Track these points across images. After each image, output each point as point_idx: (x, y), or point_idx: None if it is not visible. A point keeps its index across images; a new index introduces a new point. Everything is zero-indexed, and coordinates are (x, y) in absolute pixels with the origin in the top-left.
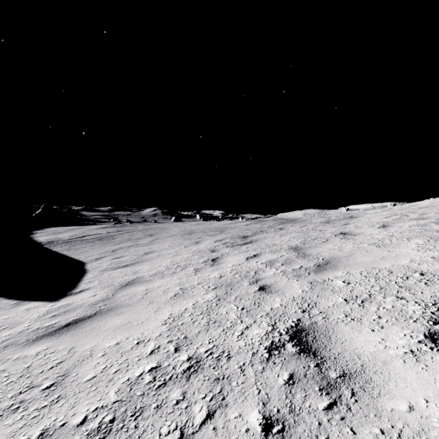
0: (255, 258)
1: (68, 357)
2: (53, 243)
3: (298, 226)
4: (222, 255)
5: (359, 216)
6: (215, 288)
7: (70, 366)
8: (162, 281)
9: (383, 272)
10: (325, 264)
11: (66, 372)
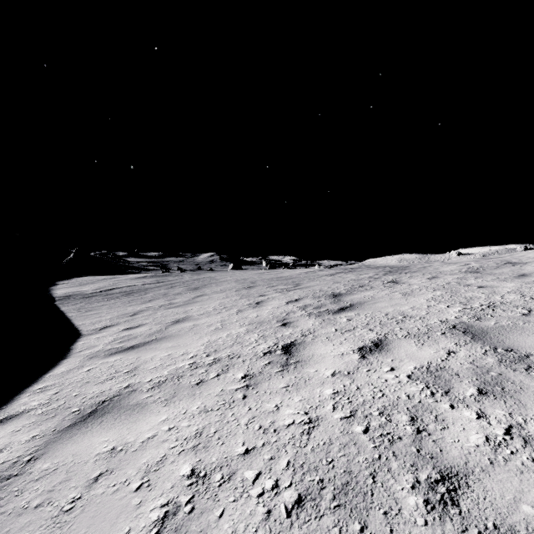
0: (382, 355)
1: None
2: (69, 299)
3: (423, 277)
4: (303, 336)
5: (526, 261)
6: (299, 505)
7: None
8: (164, 416)
9: None
10: None
11: None
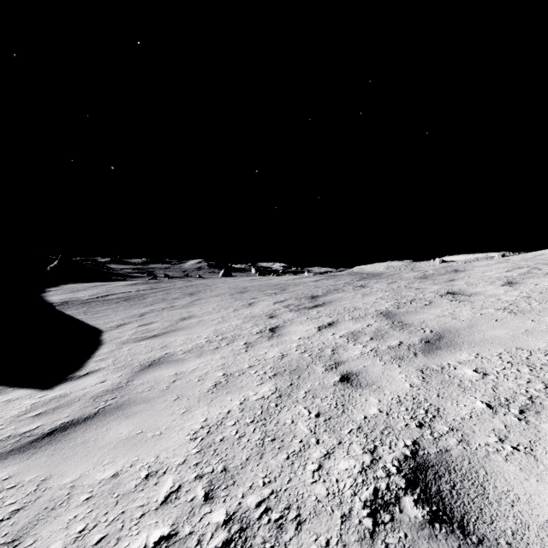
0: (331, 329)
1: (32, 500)
2: (68, 304)
3: (385, 282)
4: (284, 323)
5: (466, 269)
6: (275, 375)
7: (30, 521)
8: (200, 361)
9: (539, 356)
10: (437, 339)
11: (18, 535)
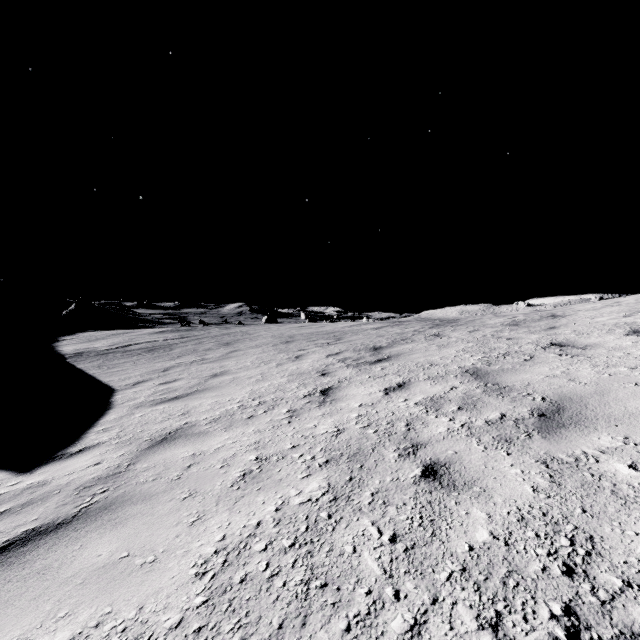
0: (401, 392)
1: None
2: (82, 356)
3: (465, 330)
4: (340, 383)
5: (567, 314)
6: (327, 462)
7: None
8: (227, 436)
9: None
10: (555, 411)
11: None
